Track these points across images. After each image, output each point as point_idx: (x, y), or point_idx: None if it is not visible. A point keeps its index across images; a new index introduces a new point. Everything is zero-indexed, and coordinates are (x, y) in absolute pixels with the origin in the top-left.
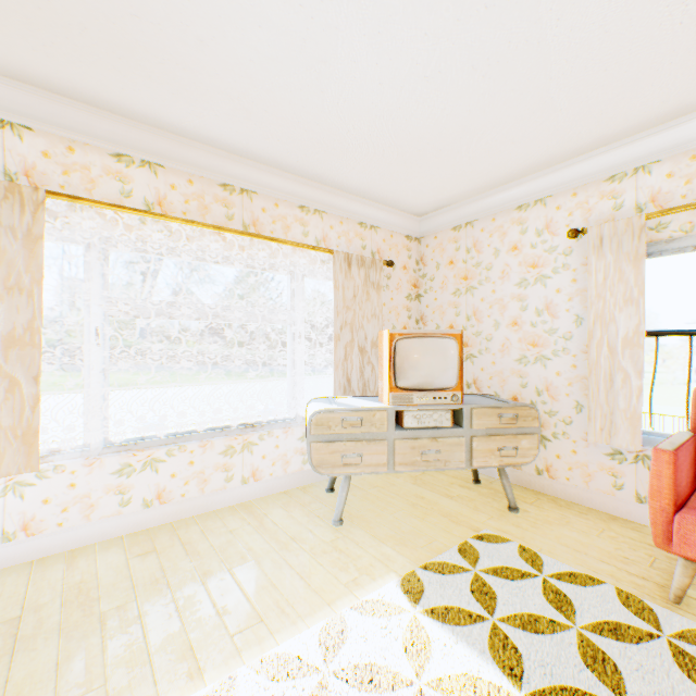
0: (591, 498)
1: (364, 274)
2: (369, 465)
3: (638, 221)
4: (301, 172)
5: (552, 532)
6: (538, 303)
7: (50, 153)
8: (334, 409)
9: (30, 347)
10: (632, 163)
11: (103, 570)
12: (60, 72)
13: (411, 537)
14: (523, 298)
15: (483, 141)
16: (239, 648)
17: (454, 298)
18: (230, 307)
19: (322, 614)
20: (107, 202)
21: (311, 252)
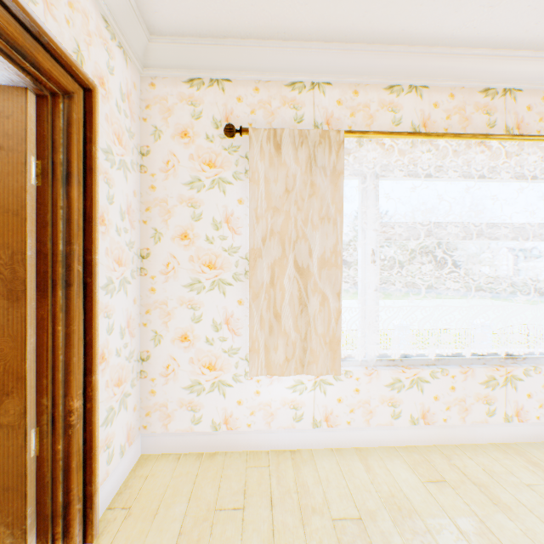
0: None
1: None
2: None
3: None
4: None
5: None
6: None
7: (341, 101)
8: None
9: (334, 267)
10: None
11: (405, 488)
12: (367, 13)
13: None
14: None
15: None
16: None
17: None
18: (484, 224)
19: None
20: (386, 131)
21: None
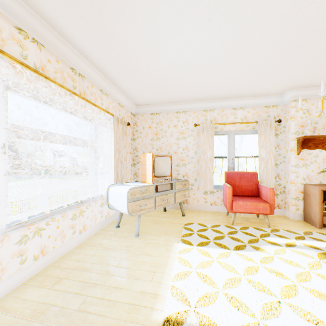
0: (199, 207)
1: (122, 127)
2: (148, 209)
3: (212, 125)
4: (106, 74)
5: (198, 218)
6: (183, 146)
7: None
8: (136, 187)
9: None
10: (210, 108)
11: (41, 299)
12: None
13: (167, 231)
14: (178, 144)
15: (179, 89)
16: (159, 282)
17: (151, 141)
18: (71, 137)
19: (170, 261)
20: (19, 60)
21: (104, 113)
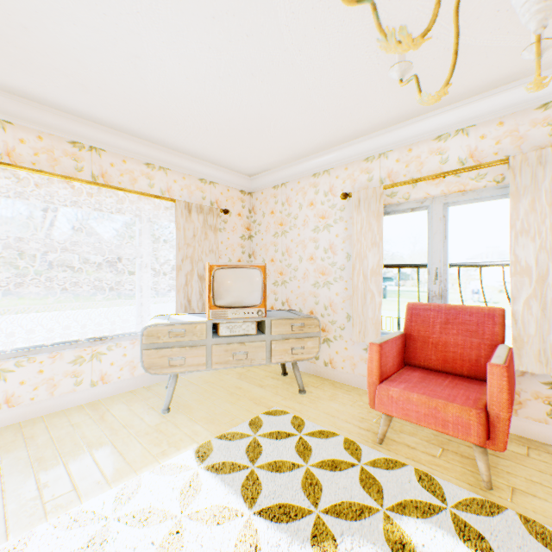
0: (355, 380)
1: (203, 219)
2: (191, 365)
3: (379, 190)
4: (145, 136)
5: (323, 405)
6: (326, 244)
7: None
8: (163, 323)
9: None
10: (377, 150)
11: None
12: None
13: (220, 417)
14: (317, 240)
15: (278, 126)
16: (48, 511)
17: (274, 239)
18: (80, 242)
19: (127, 479)
20: None
21: (157, 200)
